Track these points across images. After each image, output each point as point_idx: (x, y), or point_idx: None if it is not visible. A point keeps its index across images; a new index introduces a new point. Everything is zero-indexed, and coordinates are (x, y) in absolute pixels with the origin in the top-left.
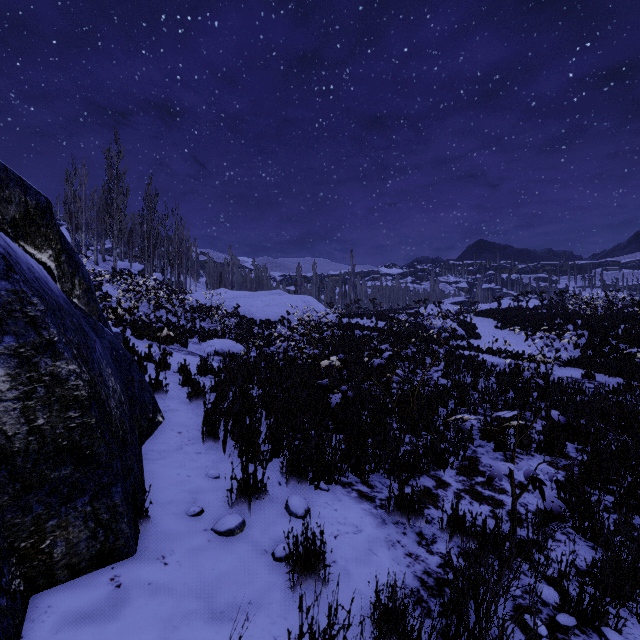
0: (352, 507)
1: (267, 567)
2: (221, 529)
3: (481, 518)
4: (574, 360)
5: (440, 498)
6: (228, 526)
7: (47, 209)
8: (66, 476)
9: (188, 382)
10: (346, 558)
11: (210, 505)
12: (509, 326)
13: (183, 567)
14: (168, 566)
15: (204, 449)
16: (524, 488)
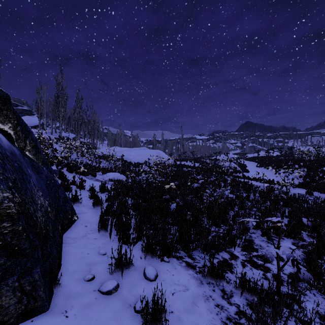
0: (182, 273)
1: (130, 317)
2: (104, 290)
3: (258, 279)
4: (301, 184)
5: (233, 266)
6: (108, 288)
7: (7, 100)
8: (1, 264)
9: (93, 197)
10: (179, 309)
11: (99, 273)
12: (264, 166)
13: (77, 319)
14: (68, 318)
15: (99, 236)
16: (285, 263)
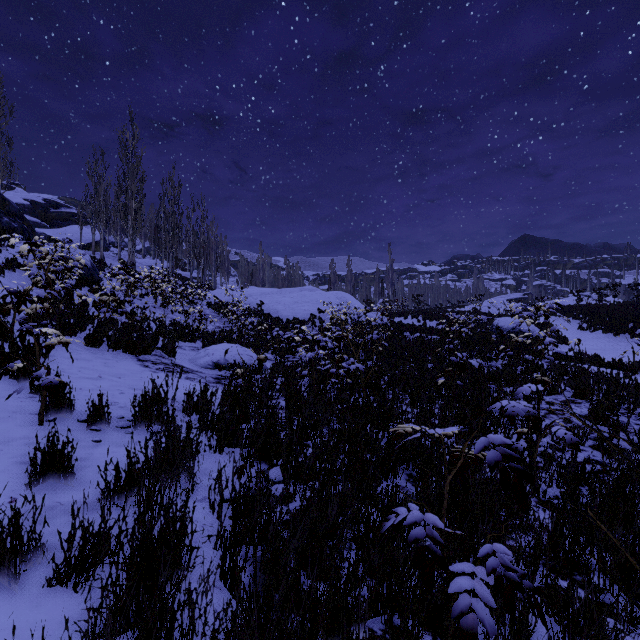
0: None
1: None
2: None
3: None
4: None
5: None
6: None
7: None
8: None
9: None
10: None
11: None
12: (602, 327)
13: None
14: None
15: None
16: None
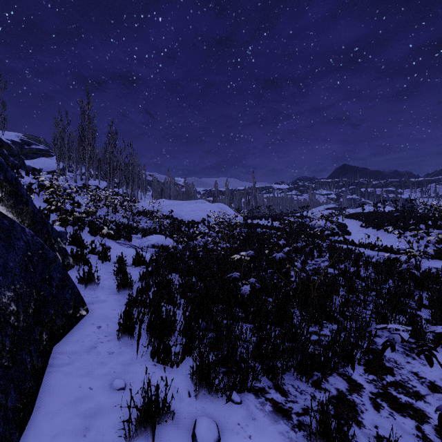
0: (268, 430)
1: None
2: None
3: (410, 440)
4: (435, 253)
5: (358, 408)
6: None
7: None
8: None
9: (117, 274)
10: None
11: (103, 438)
12: (372, 225)
13: None
14: None
15: (118, 347)
16: None
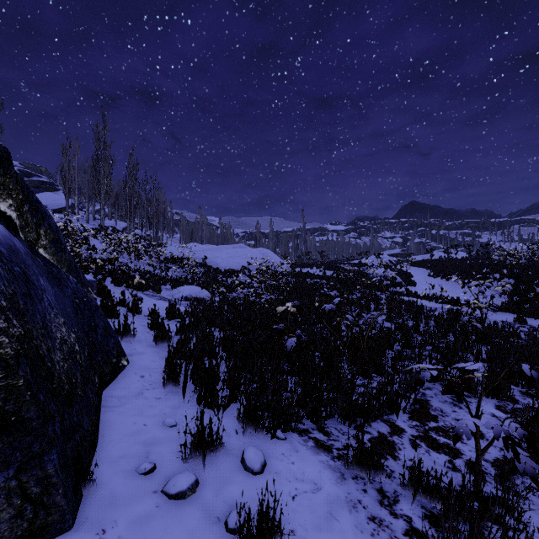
0: (309, 459)
1: None
2: (171, 491)
3: (440, 470)
4: (505, 305)
5: (396, 446)
6: (179, 488)
7: (5, 158)
8: None
9: (154, 326)
10: (305, 526)
11: (163, 460)
12: (441, 275)
13: None
14: None
15: (164, 394)
16: (489, 443)
